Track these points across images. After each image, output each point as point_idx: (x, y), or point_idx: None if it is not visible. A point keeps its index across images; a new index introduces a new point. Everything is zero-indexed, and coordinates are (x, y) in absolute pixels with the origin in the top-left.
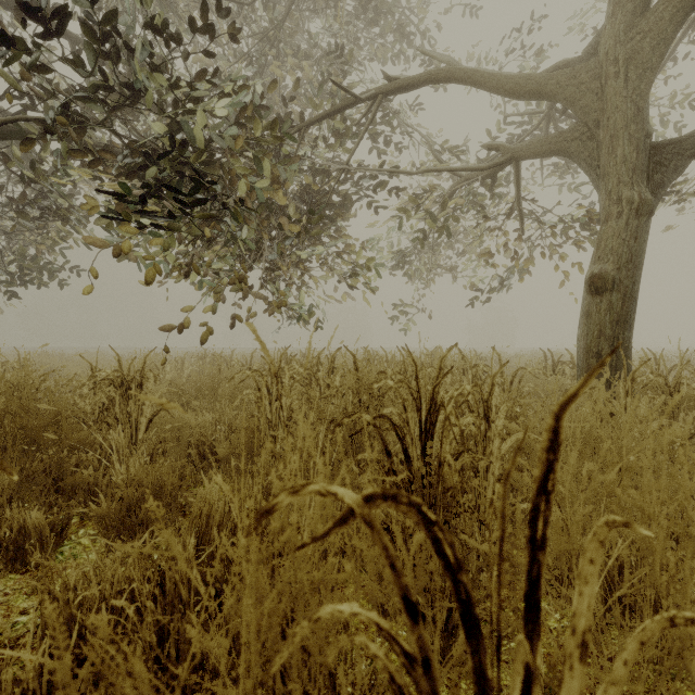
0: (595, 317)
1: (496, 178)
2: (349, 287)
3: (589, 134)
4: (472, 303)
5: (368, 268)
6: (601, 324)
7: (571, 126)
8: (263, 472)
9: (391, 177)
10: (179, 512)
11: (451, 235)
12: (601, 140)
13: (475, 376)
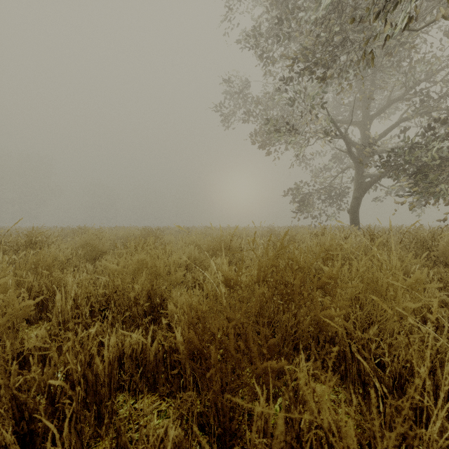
0: None
1: None
2: None
3: None
4: None
5: None
6: None
7: None
8: None
9: None
10: None
11: None
12: None
13: None
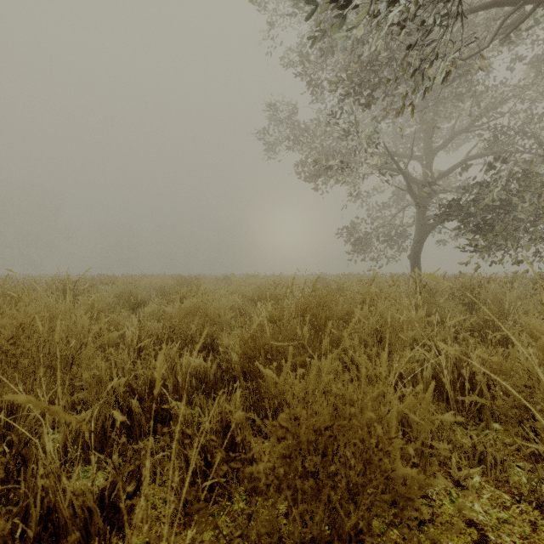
0: None
1: None
2: None
3: None
4: None
5: None
6: None
7: None
8: None
9: None
10: None
11: None
12: None
13: None
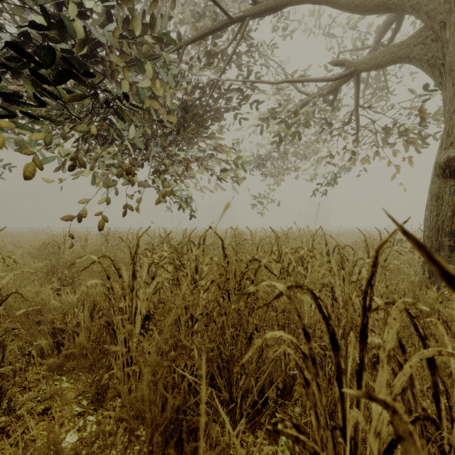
0: (449, 199)
1: (338, 91)
2: (219, 180)
3: (433, 36)
4: (313, 194)
5: (235, 164)
6: (454, 205)
7: (414, 33)
8: (56, 452)
9: (253, 91)
10: (4, 432)
11: (300, 138)
12: (447, 39)
13: (343, 255)
